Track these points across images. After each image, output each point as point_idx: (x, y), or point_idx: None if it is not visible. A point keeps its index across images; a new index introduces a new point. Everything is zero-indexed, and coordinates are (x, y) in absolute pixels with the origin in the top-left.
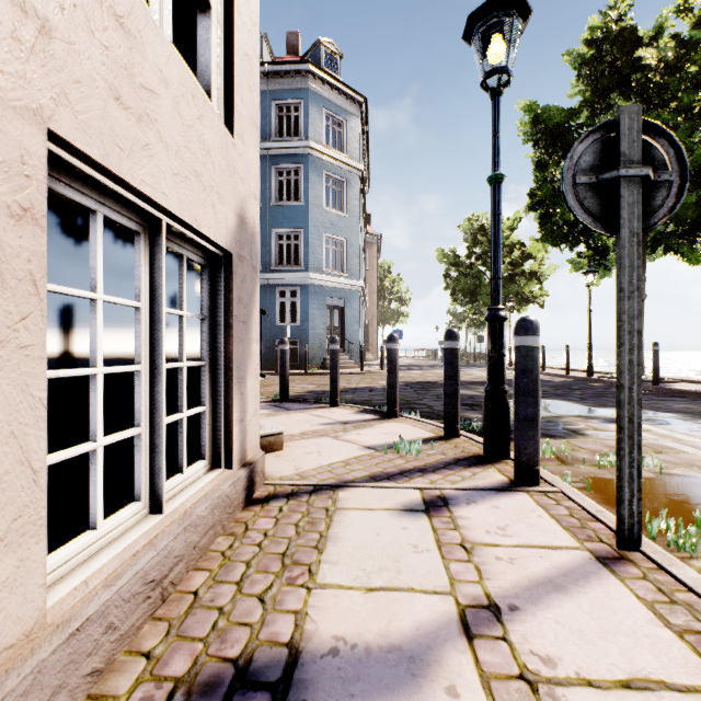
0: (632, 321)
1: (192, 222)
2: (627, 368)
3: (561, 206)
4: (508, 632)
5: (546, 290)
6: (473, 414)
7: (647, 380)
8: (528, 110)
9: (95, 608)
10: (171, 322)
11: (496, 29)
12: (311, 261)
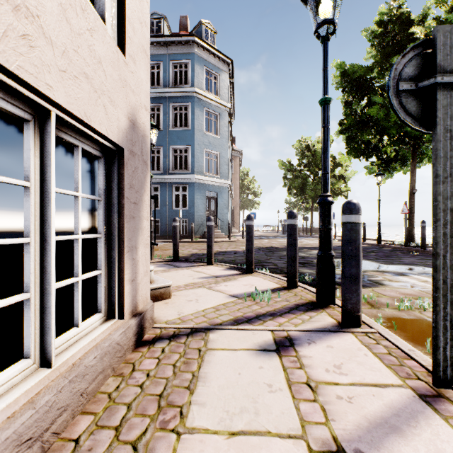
0: (446, 201)
1: (81, 116)
2: (441, 239)
3: (360, 131)
4: None
5: (349, 187)
6: (305, 270)
7: (417, 246)
8: (339, 67)
9: None
10: (86, 205)
11: None
12: (196, 167)
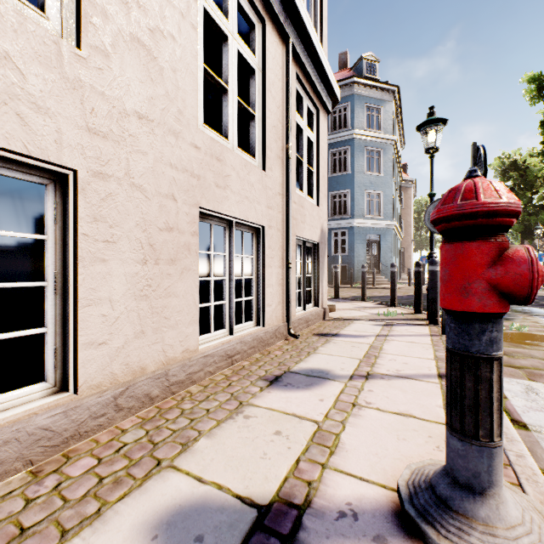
0: None
1: (311, 239)
2: None
3: None
4: (387, 337)
5: None
6: None
7: None
8: (533, 80)
9: (301, 317)
10: None
11: (430, 129)
12: (355, 211)
